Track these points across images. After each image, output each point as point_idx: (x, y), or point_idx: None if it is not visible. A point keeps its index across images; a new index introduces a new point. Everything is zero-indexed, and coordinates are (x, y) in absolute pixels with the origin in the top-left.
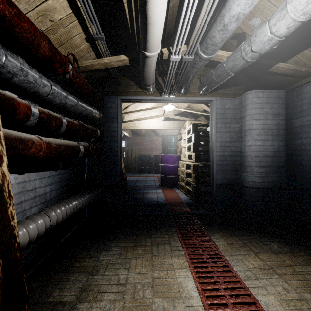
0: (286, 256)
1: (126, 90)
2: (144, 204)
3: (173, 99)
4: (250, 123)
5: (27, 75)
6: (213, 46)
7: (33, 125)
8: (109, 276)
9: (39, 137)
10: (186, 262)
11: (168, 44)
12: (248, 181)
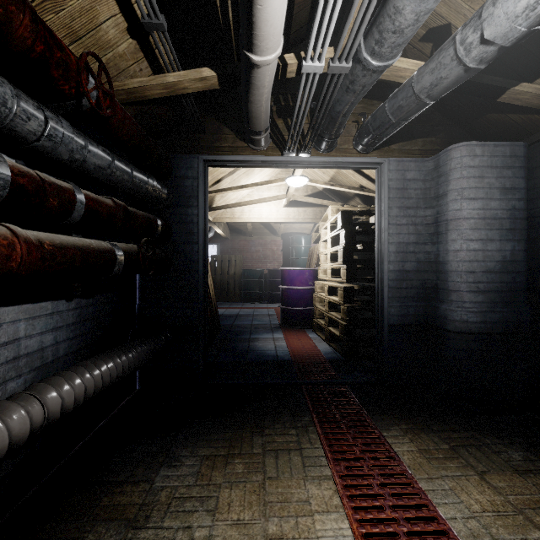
0: None
1: (215, 144)
2: (249, 362)
3: (305, 161)
4: (457, 207)
5: None
6: (395, 37)
7: None
8: (171, 531)
9: (10, 228)
10: (336, 495)
11: None
12: (453, 320)
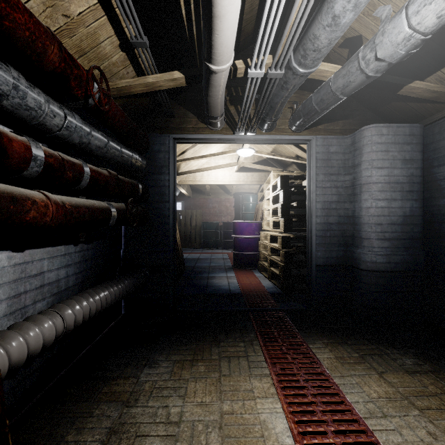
0: (428, 378)
1: (182, 126)
2: (208, 294)
3: (251, 138)
4: (368, 174)
5: (25, 97)
6: (315, 54)
7: (35, 175)
8: (154, 409)
9: (45, 194)
10: (272, 386)
11: (244, 57)
12: (365, 261)
